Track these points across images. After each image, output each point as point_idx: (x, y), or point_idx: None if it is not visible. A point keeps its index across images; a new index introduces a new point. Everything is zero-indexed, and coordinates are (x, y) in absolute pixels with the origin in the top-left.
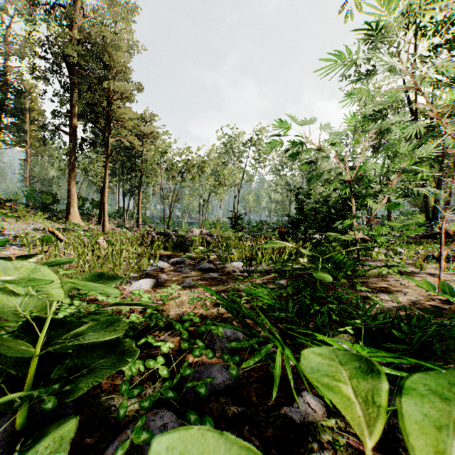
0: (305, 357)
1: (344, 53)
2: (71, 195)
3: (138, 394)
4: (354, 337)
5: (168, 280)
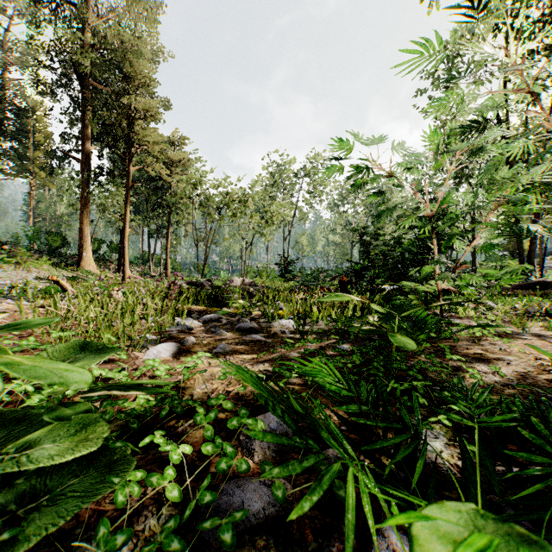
0: (423, 550)
1: (429, 42)
2: (84, 237)
3: (123, 543)
4: (449, 429)
5: (197, 344)
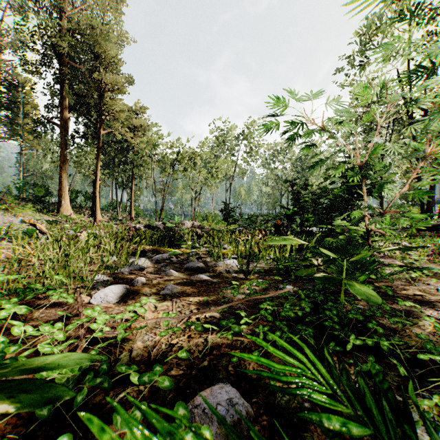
0: None
1: None
2: (62, 188)
3: None
4: (438, 407)
5: (147, 284)
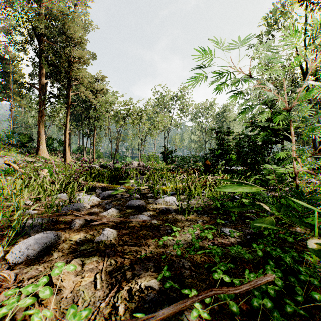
0: None
1: None
2: (40, 136)
3: None
4: None
5: (85, 226)
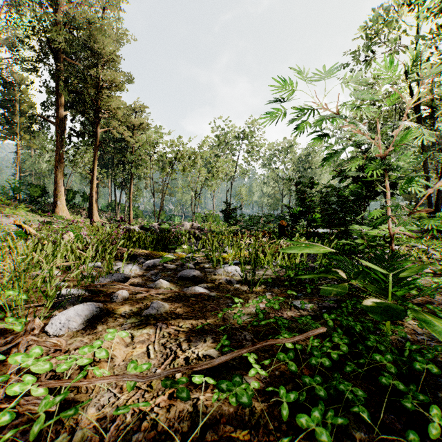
0: None
1: None
2: (58, 188)
3: None
4: None
5: (129, 300)
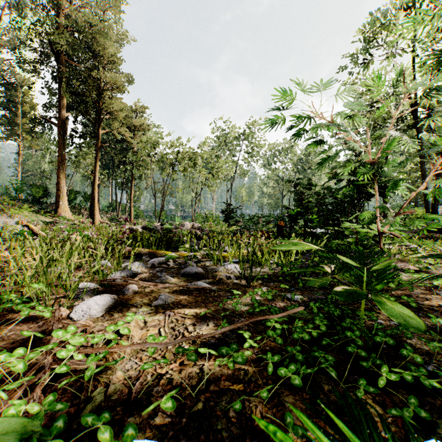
0: None
1: None
2: (60, 188)
3: None
4: None
5: (139, 293)
